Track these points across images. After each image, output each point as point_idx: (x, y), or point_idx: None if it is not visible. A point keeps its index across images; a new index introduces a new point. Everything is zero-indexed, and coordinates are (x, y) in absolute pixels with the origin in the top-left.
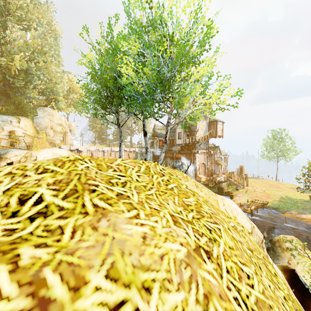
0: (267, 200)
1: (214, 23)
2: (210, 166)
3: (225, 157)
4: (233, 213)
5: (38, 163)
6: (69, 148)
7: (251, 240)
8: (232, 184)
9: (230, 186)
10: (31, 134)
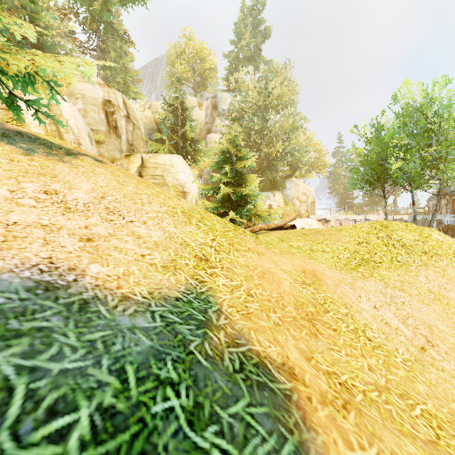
0: None
1: None
2: None
3: None
4: None
5: (372, 222)
6: (317, 218)
7: None
8: None
9: None
10: (282, 206)
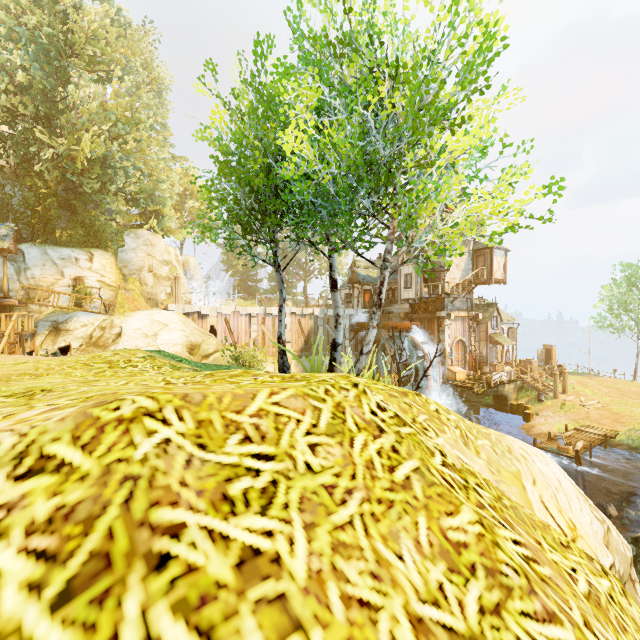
0: (615, 428)
1: (499, 24)
2: (475, 347)
3: (511, 326)
4: (559, 503)
5: (32, 431)
6: (183, 310)
7: (638, 623)
8: (528, 389)
9: (523, 392)
10: (114, 282)
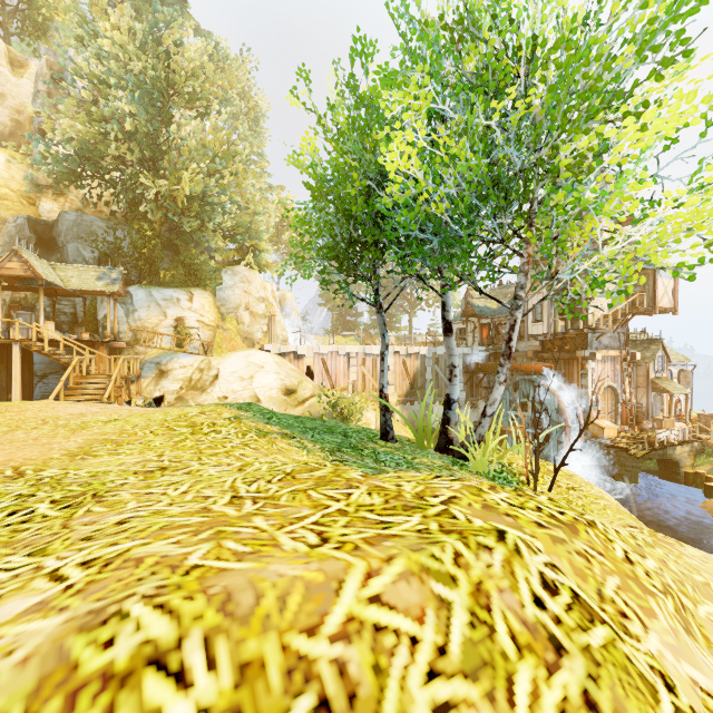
0: None
1: None
2: (631, 395)
3: (683, 368)
4: None
5: None
6: (279, 351)
7: None
8: (711, 453)
9: (704, 457)
10: (212, 322)
